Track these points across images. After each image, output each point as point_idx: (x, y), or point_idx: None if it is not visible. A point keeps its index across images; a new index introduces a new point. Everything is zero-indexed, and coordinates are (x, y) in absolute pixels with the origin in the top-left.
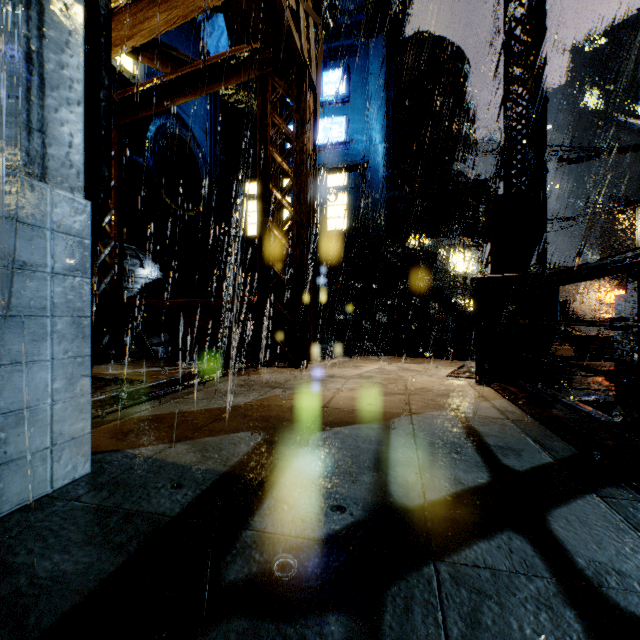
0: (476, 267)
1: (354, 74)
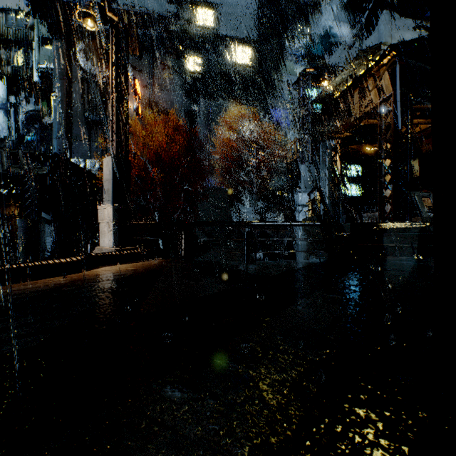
0: None
1: None
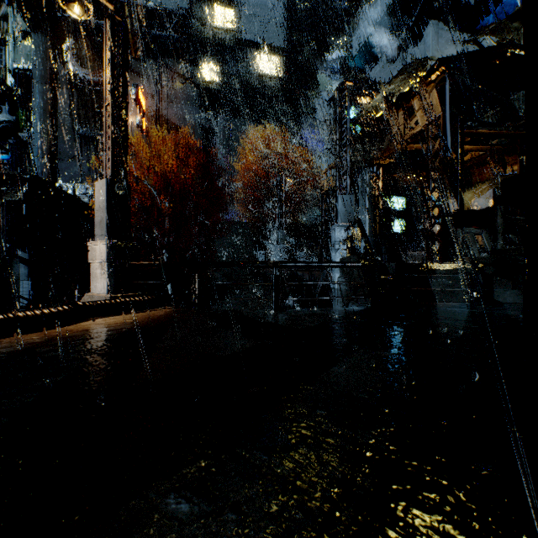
0: None
1: None
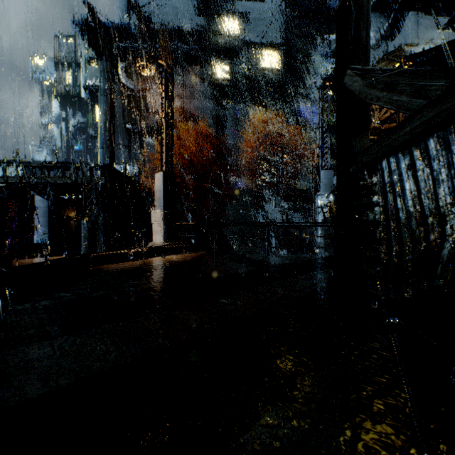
0: None
1: None
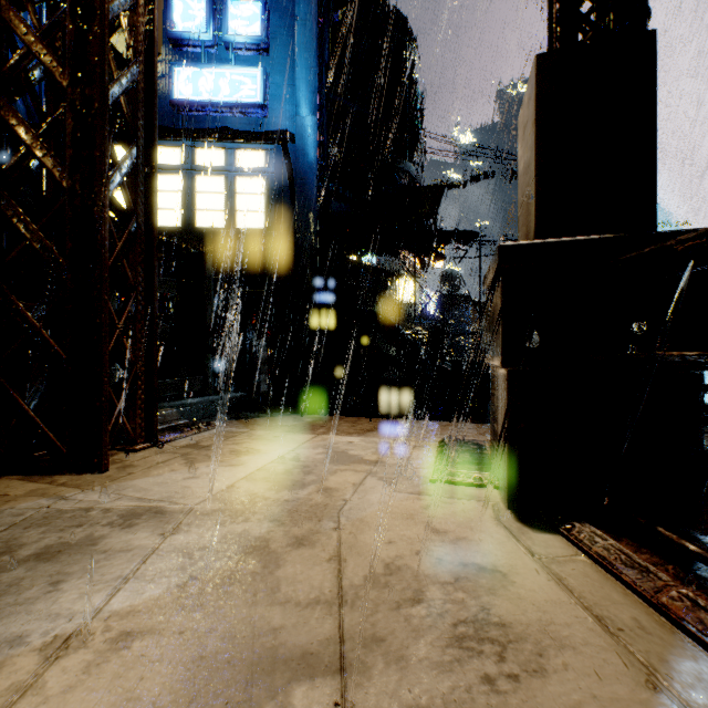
0: (418, 296)
1: (275, 15)
